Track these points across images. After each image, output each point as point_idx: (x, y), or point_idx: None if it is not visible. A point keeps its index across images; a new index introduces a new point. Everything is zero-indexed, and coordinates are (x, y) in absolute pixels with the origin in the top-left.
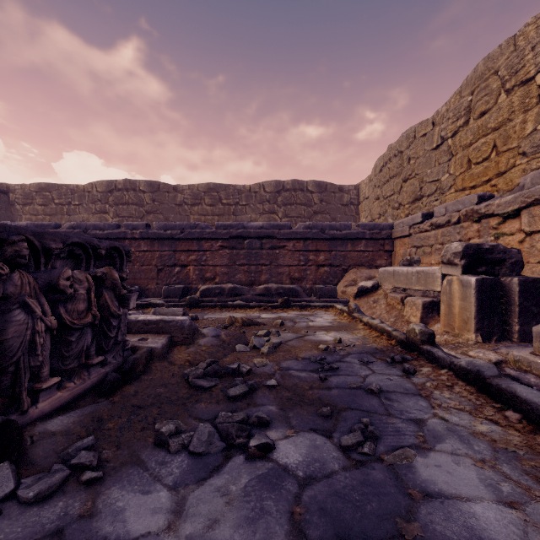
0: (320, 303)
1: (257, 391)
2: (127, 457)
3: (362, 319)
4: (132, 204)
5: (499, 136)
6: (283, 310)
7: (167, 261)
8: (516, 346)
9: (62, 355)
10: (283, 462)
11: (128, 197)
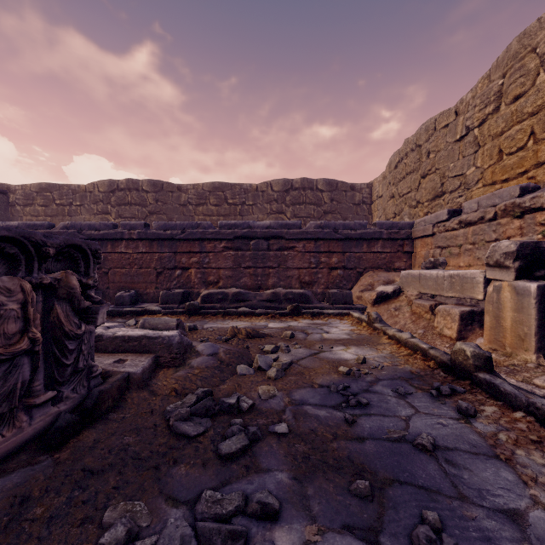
0: (334, 310)
1: (261, 441)
2: None
3: (386, 331)
4: (135, 204)
5: (538, 121)
6: (293, 318)
7: (167, 263)
8: None
9: None
10: None
11: (131, 197)
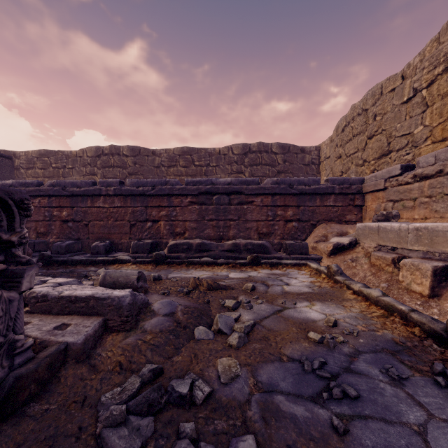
0: (291, 260)
1: None
2: None
3: (350, 285)
4: (117, 167)
5: None
6: (253, 267)
7: (139, 216)
8: None
9: None
10: None
11: (113, 161)
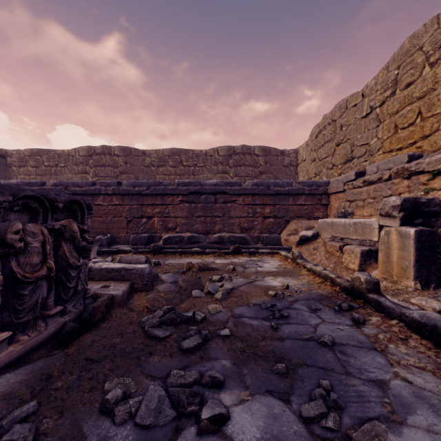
0: (266, 250)
1: (211, 341)
2: (68, 429)
3: (305, 265)
4: (108, 166)
5: (424, 103)
6: (235, 256)
7: (135, 213)
8: None
9: (15, 309)
10: (238, 440)
11: (105, 160)
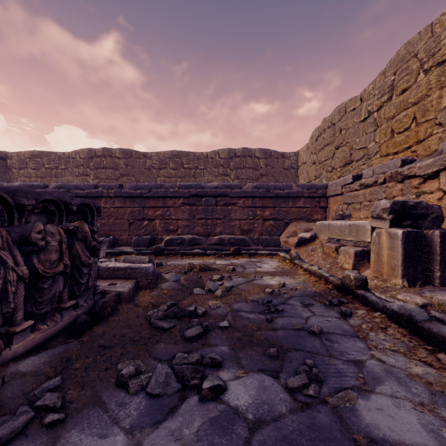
0: (266, 251)
1: (211, 331)
2: (90, 398)
3: (302, 265)
4: (109, 168)
5: (419, 109)
6: (235, 257)
7: (137, 215)
8: (439, 290)
9: (36, 301)
10: (233, 404)
11: (106, 163)
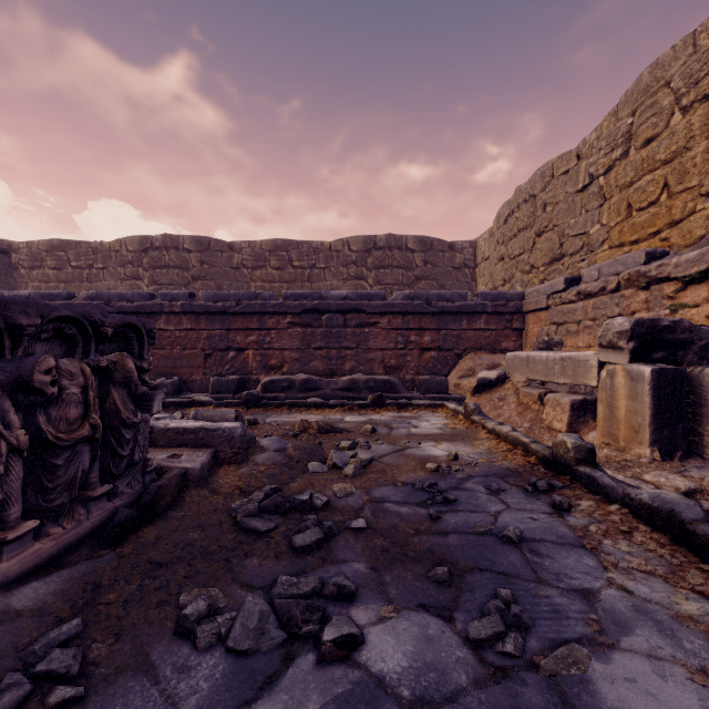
0: (425, 401)
1: (337, 536)
2: (129, 657)
3: (485, 424)
4: (174, 267)
5: (673, 171)
6: (375, 410)
7: (218, 343)
8: None
9: (43, 486)
10: (376, 670)
11: (168, 258)
